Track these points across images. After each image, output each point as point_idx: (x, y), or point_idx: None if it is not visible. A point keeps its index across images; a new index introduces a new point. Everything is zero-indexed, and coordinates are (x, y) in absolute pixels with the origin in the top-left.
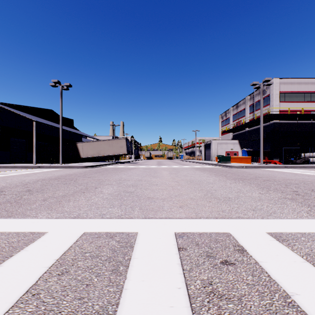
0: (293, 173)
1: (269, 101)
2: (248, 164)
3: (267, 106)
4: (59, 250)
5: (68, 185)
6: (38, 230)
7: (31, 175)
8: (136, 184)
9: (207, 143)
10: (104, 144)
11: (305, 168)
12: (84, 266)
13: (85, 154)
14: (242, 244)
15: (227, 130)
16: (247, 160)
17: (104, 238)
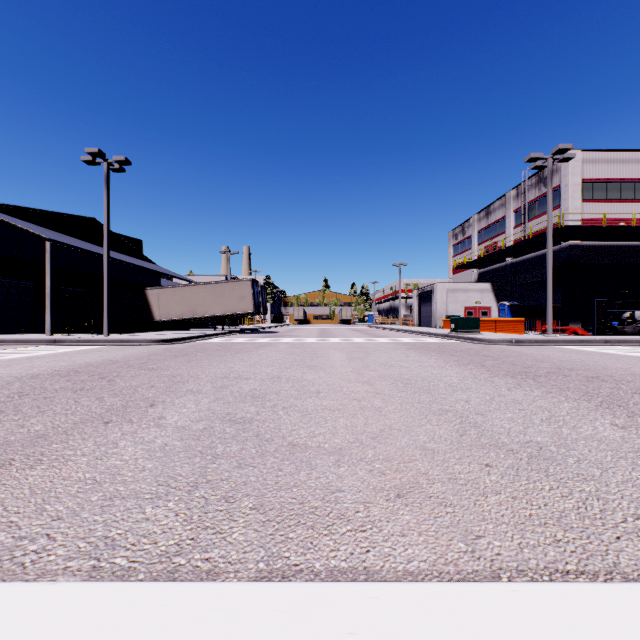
0: (636, 358)
1: (559, 199)
2: (518, 334)
3: (553, 211)
4: None
5: (82, 394)
6: None
7: (17, 365)
8: (263, 391)
9: (426, 291)
10: (204, 293)
11: None
12: None
13: (165, 313)
14: None
15: (466, 263)
16: (515, 326)
17: None
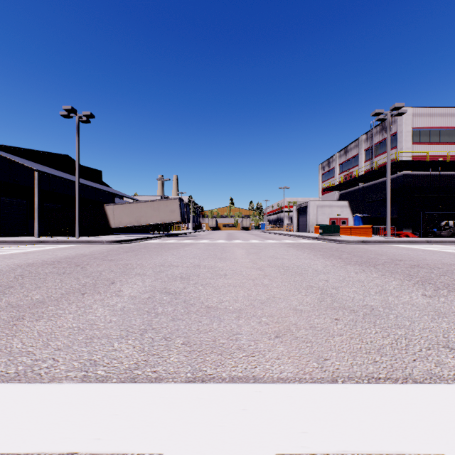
0: (447, 252)
1: (396, 142)
2: (366, 237)
3: (392, 150)
4: None
5: (65, 276)
6: None
7: (17, 257)
8: (188, 274)
9: (302, 207)
10: (146, 208)
11: None
12: None
13: (118, 222)
14: None
15: (331, 187)
16: (364, 231)
17: None
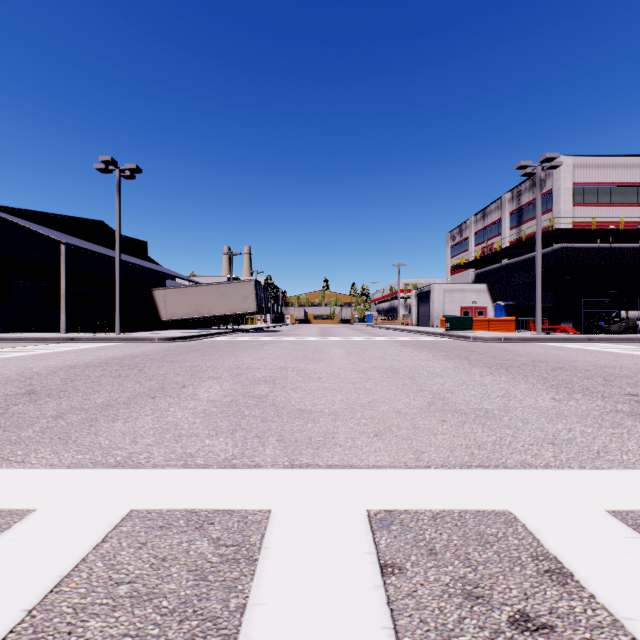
0: (609, 353)
1: (551, 202)
2: (509, 333)
3: (546, 214)
4: (47, 574)
5: (122, 379)
6: (12, 502)
7: (49, 358)
8: (273, 377)
9: (423, 291)
10: (209, 293)
11: (632, 342)
12: (103, 638)
13: (171, 312)
14: (554, 551)
15: (463, 264)
16: (507, 325)
17: (178, 532)
